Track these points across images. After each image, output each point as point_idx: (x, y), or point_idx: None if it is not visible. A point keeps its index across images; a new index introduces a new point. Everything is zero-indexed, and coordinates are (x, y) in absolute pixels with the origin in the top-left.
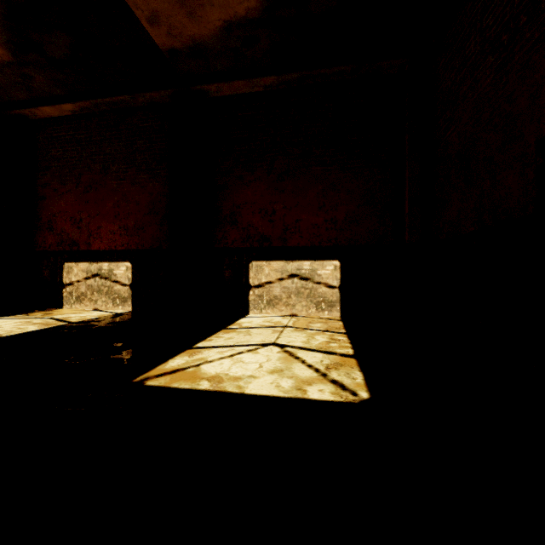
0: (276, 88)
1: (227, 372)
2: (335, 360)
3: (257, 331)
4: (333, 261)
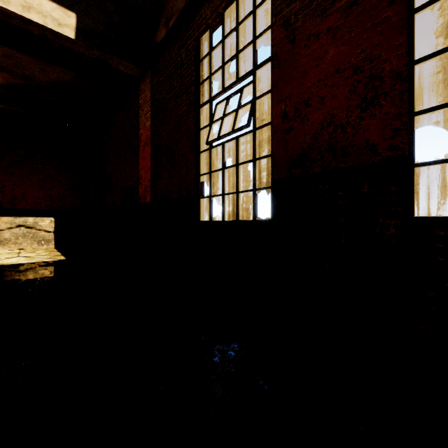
0: (6, 110)
1: (3, 262)
2: (53, 256)
3: (1, 255)
4: (50, 217)
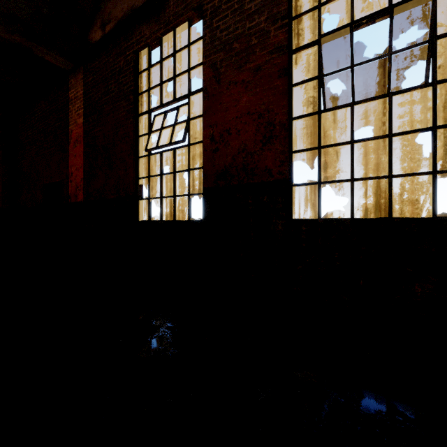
0: None
1: None
2: None
3: None
4: None
